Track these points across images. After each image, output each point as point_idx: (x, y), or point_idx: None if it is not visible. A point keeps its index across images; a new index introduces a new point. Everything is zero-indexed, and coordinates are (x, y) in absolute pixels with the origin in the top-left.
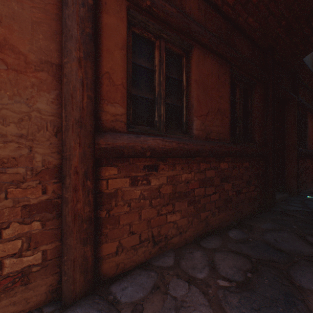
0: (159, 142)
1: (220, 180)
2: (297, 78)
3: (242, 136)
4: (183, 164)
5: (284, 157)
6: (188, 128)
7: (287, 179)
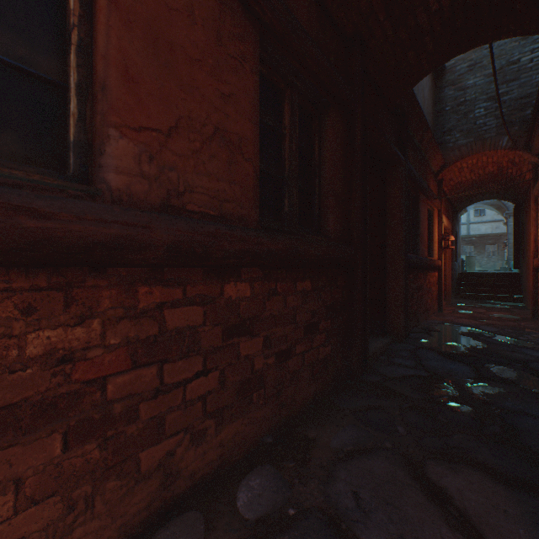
0: None
1: (225, 332)
2: (406, 124)
3: (297, 219)
4: (37, 293)
5: (386, 270)
6: (93, 167)
7: (390, 310)
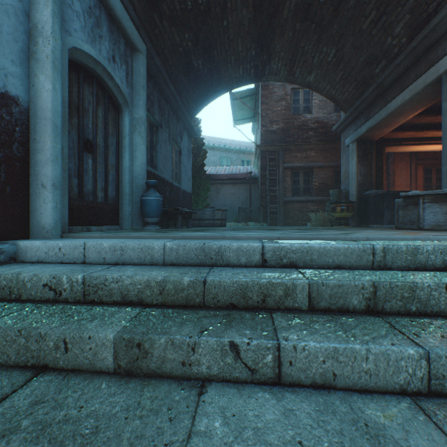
0: None
1: None
2: None
3: None
4: None
5: None
6: None
7: None
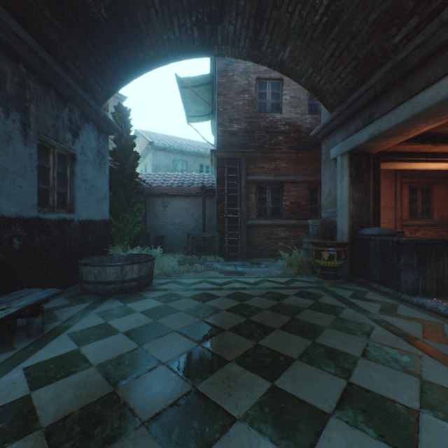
0: (418, 222)
1: None
2: None
3: None
4: (428, 229)
5: None
6: (430, 216)
7: None
